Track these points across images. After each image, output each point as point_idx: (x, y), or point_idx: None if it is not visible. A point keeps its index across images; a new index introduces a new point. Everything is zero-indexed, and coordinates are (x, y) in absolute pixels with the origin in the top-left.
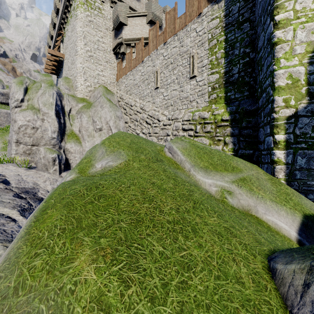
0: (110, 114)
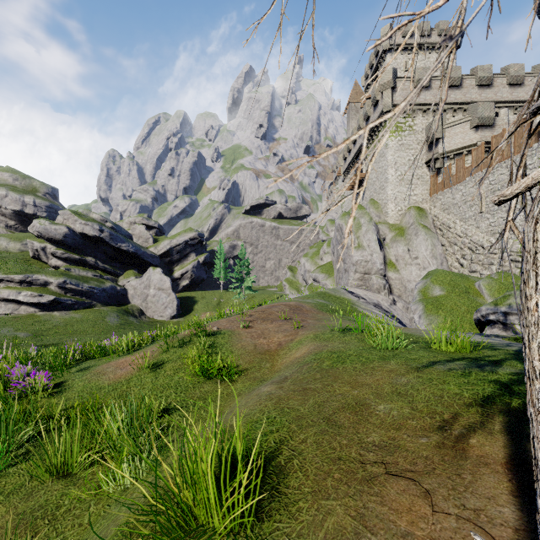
0: (425, 242)
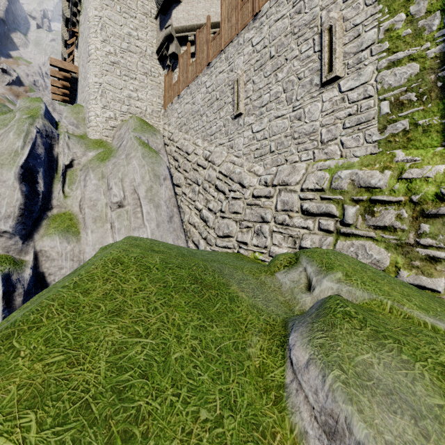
0: (141, 171)
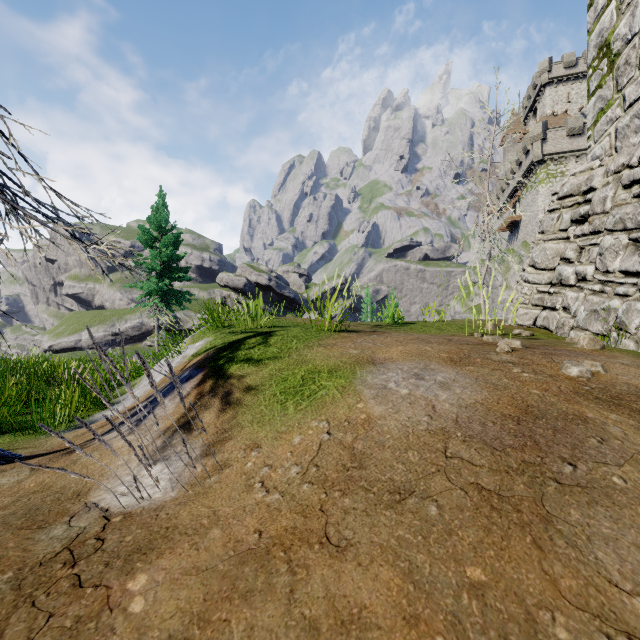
0: None
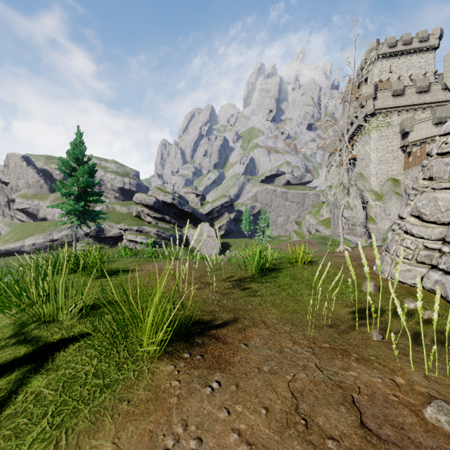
0: (396, 204)
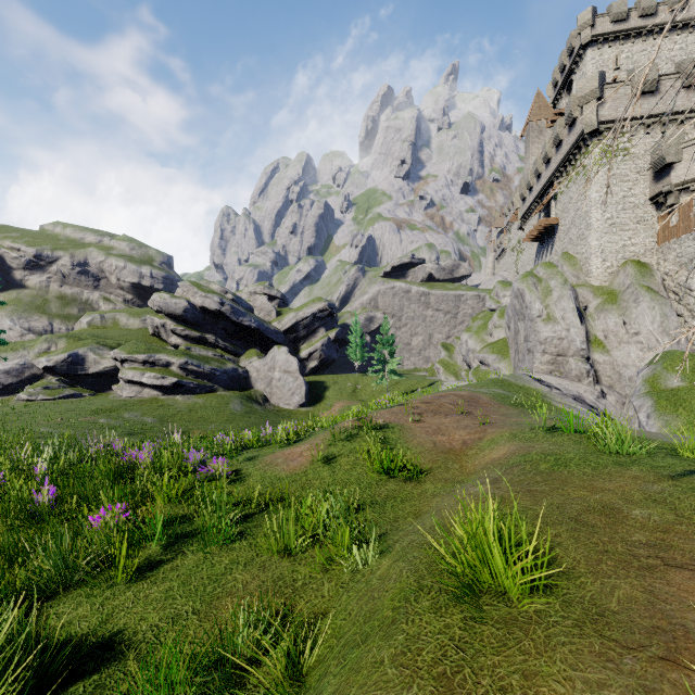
0: (651, 312)
